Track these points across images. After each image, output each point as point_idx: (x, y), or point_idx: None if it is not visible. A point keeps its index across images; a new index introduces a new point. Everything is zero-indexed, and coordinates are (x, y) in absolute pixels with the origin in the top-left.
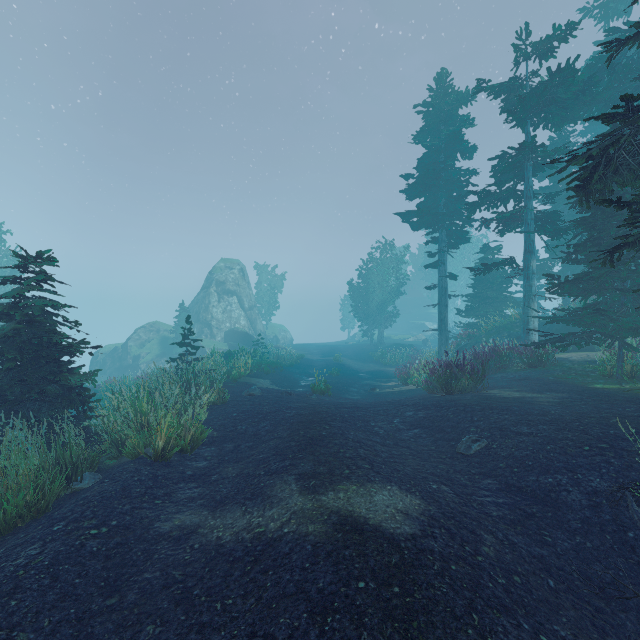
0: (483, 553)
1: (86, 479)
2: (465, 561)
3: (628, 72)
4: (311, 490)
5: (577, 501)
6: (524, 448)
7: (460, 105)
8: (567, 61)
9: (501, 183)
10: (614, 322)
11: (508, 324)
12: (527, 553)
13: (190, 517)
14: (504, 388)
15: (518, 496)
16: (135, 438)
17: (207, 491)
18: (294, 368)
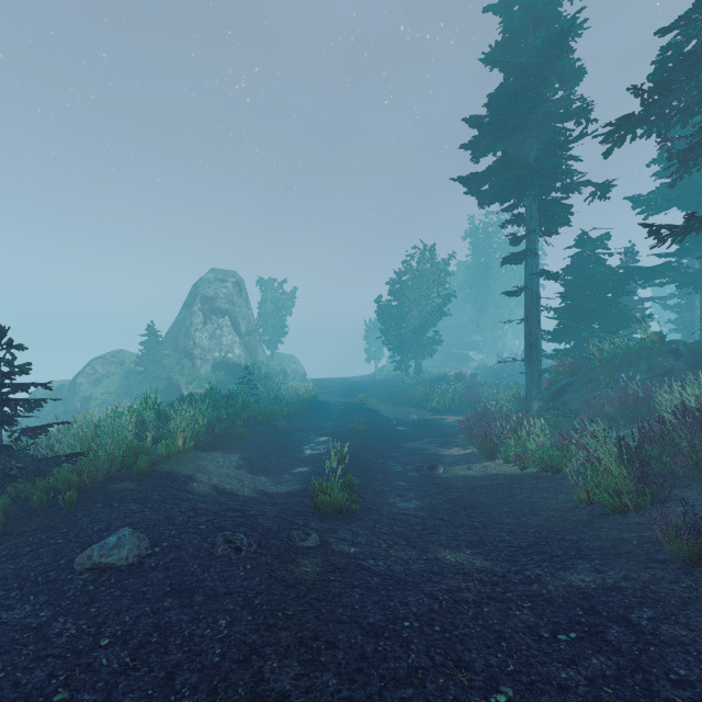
0: None
1: None
2: None
3: None
4: None
5: None
6: None
7: None
8: None
9: None
10: None
11: (641, 350)
12: None
13: None
14: None
15: None
16: None
17: None
18: (299, 418)
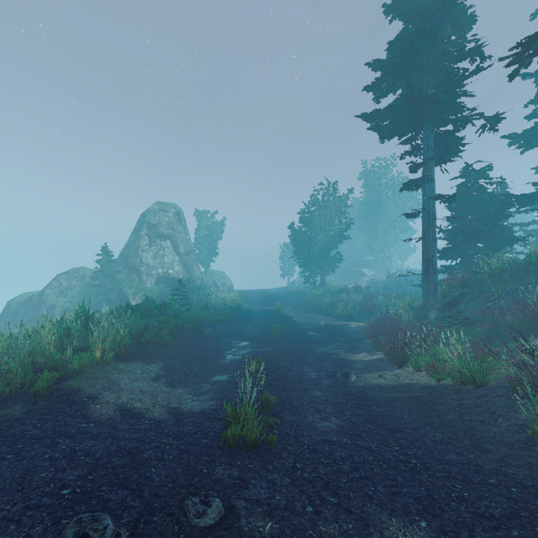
0: None
1: None
2: None
3: None
4: None
5: None
6: None
7: None
8: None
9: None
10: None
11: (527, 265)
12: None
13: None
14: None
15: None
16: None
17: None
18: (224, 324)
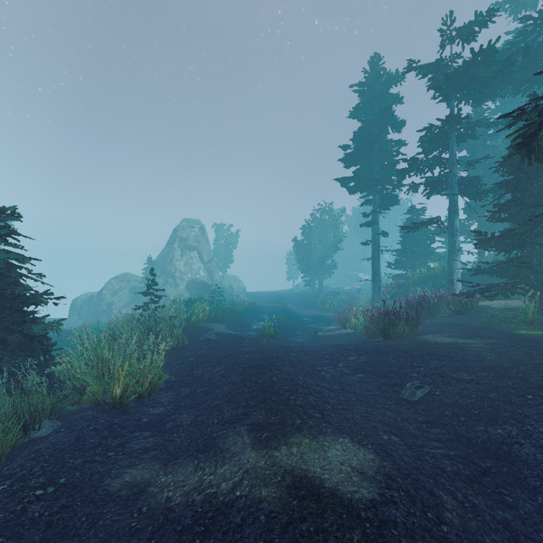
0: (447, 521)
1: (44, 427)
2: (431, 533)
3: (540, 54)
4: (263, 444)
5: (531, 455)
6: (468, 396)
7: (391, 85)
8: (489, 42)
9: (429, 151)
10: (539, 274)
11: (432, 275)
12: (491, 518)
13: (141, 472)
14: (436, 333)
15: (469, 448)
16: (94, 385)
17: (161, 441)
18: (246, 313)
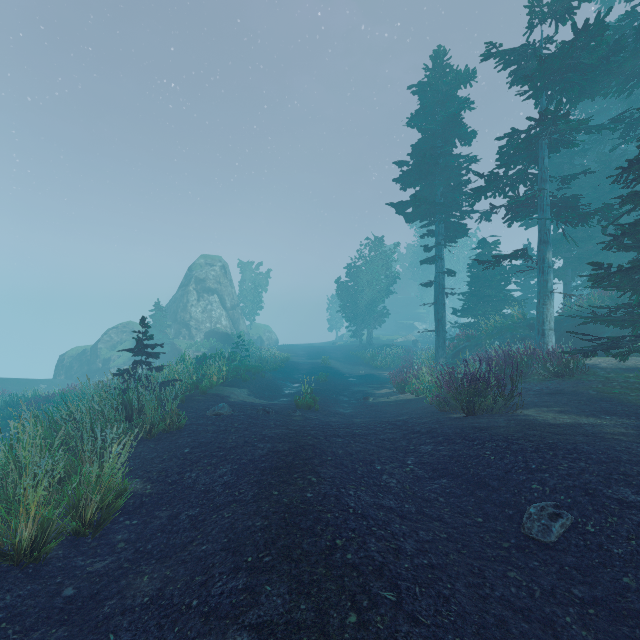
0: None
1: None
2: None
3: None
4: None
5: None
6: None
7: (459, 85)
8: (597, 14)
9: (513, 163)
10: None
11: (510, 324)
12: None
13: None
14: (540, 407)
15: None
16: None
17: None
18: (278, 373)
